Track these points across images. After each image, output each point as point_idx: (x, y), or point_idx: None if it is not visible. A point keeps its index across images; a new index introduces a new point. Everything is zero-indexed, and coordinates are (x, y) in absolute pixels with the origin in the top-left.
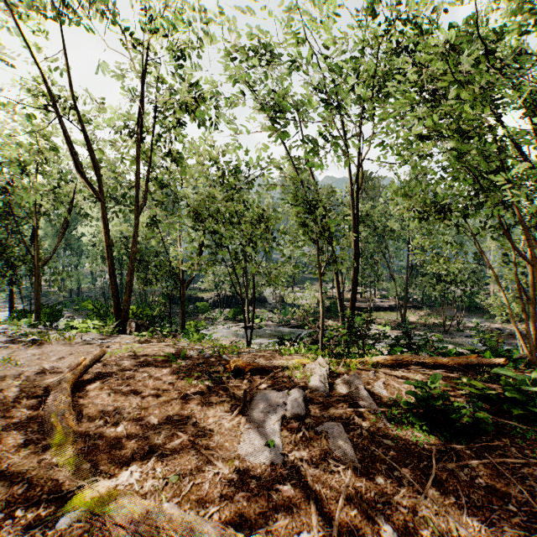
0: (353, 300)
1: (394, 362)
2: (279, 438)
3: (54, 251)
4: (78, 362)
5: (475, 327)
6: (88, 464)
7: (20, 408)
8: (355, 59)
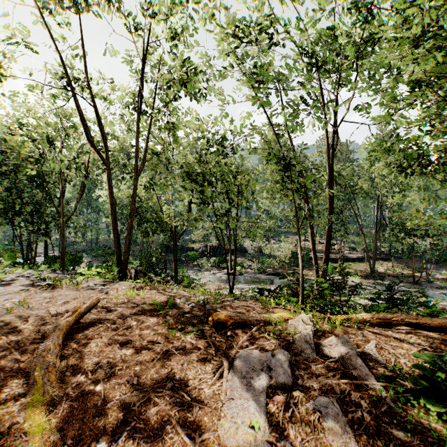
0: (327, 253)
1: (382, 320)
2: (265, 416)
3: (74, 209)
4: (74, 309)
5: (445, 279)
6: (57, 434)
7: (15, 354)
8: (331, 25)
